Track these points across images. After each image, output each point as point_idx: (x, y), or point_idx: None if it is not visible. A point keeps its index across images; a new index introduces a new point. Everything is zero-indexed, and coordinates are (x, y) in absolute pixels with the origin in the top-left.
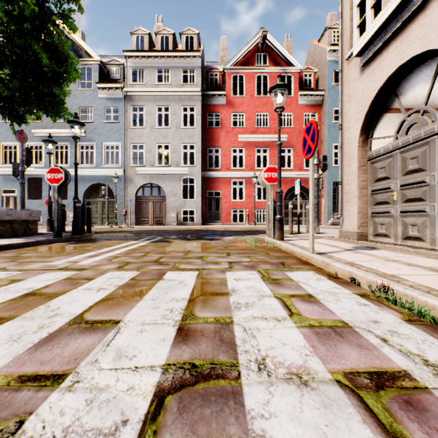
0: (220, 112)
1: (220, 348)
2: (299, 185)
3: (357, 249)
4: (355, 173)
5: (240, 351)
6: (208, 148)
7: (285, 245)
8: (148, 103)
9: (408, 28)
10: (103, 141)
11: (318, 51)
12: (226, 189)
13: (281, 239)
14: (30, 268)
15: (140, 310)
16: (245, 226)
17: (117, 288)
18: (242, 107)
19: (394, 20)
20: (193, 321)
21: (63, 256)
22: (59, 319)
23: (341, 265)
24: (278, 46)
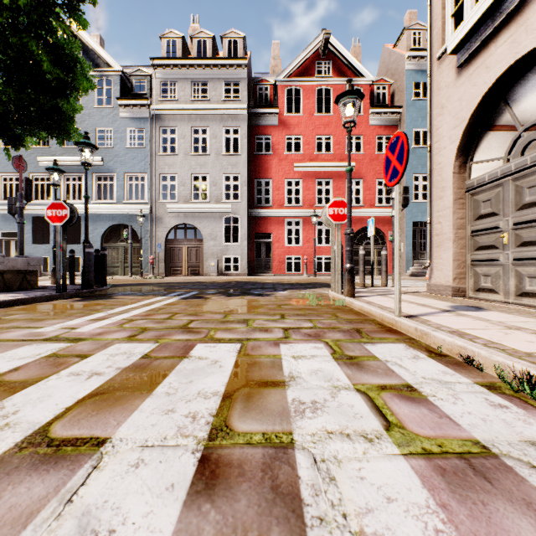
0: (271, 135)
1: (273, 509)
2: (373, 225)
3: (457, 310)
4: (449, 208)
5: (310, 519)
6: (256, 179)
7: (359, 303)
8: (182, 124)
9: (526, 10)
10: (126, 171)
11: (394, 58)
12: (278, 230)
13: (352, 295)
14: (6, 338)
15: (144, 416)
16: (302, 278)
17: (118, 372)
18: (299, 128)
19: (506, 0)
20: (227, 442)
21: (59, 320)
22: (8, 435)
23: (447, 337)
24: (343, 52)
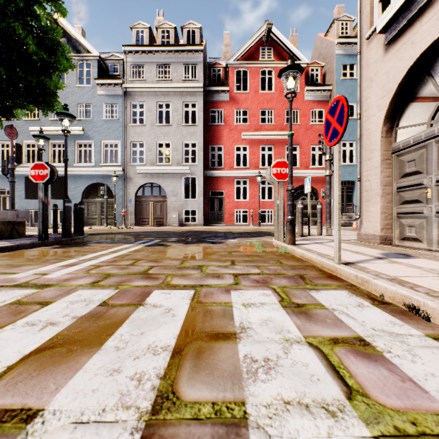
0: (222, 109)
1: None
2: (309, 183)
3: (389, 257)
4: (377, 168)
5: None
6: (210, 146)
7: (300, 251)
8: (149, 100)
9: None
10: (102, 139)
11: (325, 45)
12: (229, 188)
13: (293, 243)
14: None
15: (87, 378)
16: (249, 227)
17: (73, 322)
18: (246, 103)
19: None
20: (172, 417)
21: (34, 266)
22: None
23: (389, 285)
24: (283, 40)
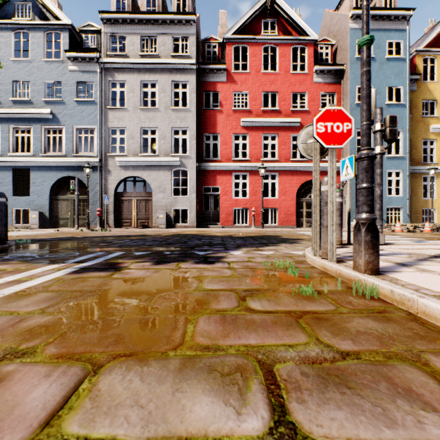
0: (218, 91)
1: None
2: (351, 165)
3: None
4: None
5: None
6: (204, 134)
7: None
8: (131, 78)
9: None
10: (75, 124)
11: (336, 20)
12: (226, 184)
13: (373, 270)
14: None
15: None
16: (250, 230)
17: None
18: (246, 84)
19: None
20: None
21: None
22: None
23: None
24: (289, 12)
